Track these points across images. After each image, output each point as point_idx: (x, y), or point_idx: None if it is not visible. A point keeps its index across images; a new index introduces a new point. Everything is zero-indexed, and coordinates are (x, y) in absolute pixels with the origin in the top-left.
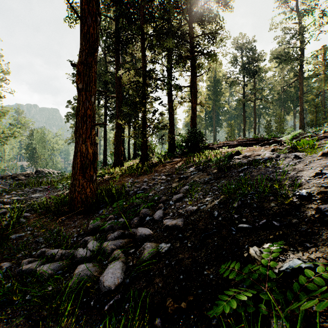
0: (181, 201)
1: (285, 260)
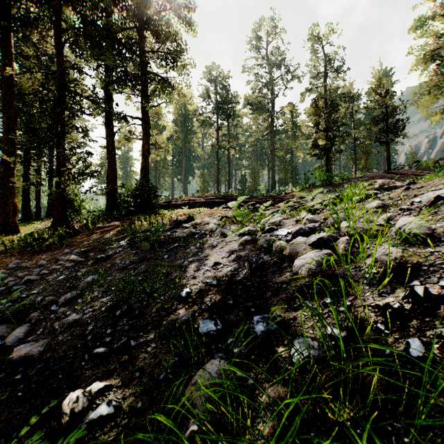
0: (70, 304)
1: (100, 404)
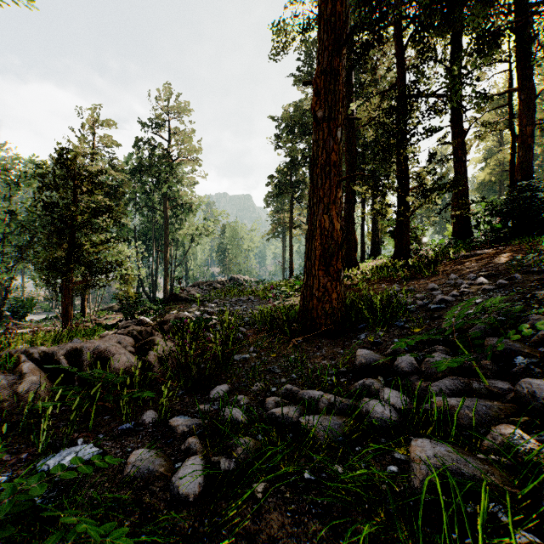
0: None
1: None
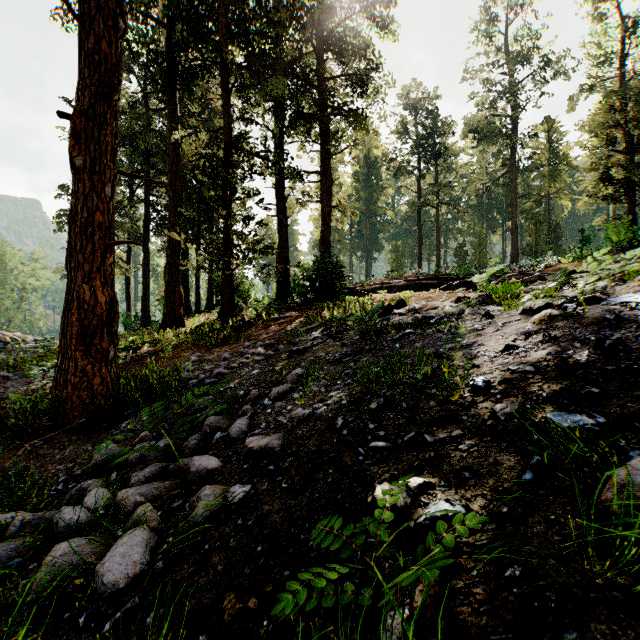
0: (285, 399)
1: (429, 503)
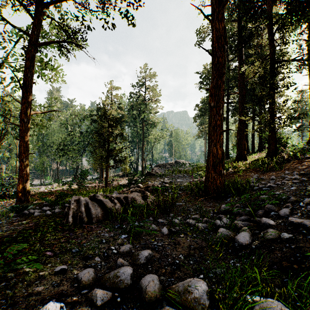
0: None
1: None
